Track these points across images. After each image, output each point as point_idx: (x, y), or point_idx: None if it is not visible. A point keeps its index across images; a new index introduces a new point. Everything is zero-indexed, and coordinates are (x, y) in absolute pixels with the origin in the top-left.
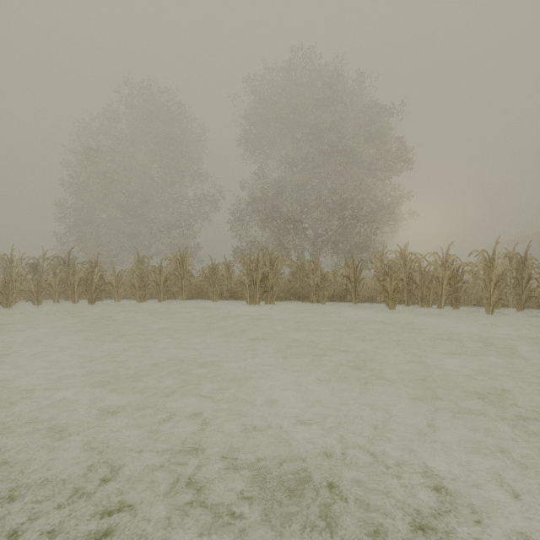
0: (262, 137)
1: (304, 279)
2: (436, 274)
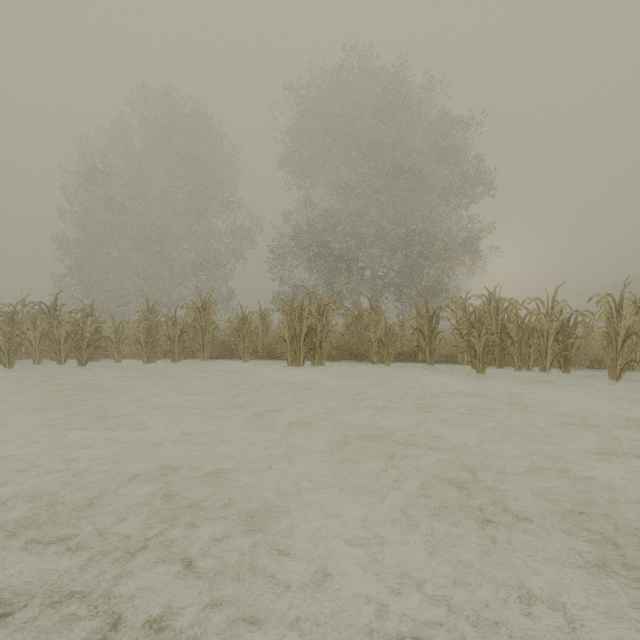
0: (309, 157)
1: (362, 333)
2: (539, 326)
